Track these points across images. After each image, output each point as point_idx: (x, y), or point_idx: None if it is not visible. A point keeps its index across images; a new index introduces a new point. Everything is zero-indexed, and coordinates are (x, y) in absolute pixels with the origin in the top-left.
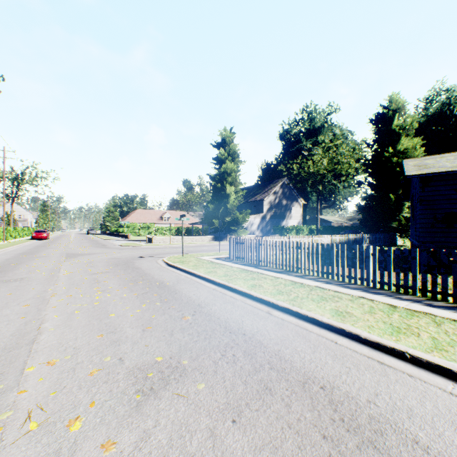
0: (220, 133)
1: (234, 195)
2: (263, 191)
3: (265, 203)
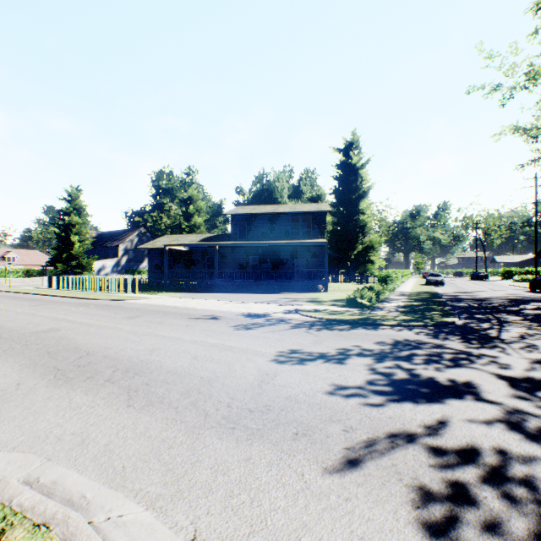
0: (65, 190)
1: (79, 243)
2: (122, 237)
3: (121, 249)
